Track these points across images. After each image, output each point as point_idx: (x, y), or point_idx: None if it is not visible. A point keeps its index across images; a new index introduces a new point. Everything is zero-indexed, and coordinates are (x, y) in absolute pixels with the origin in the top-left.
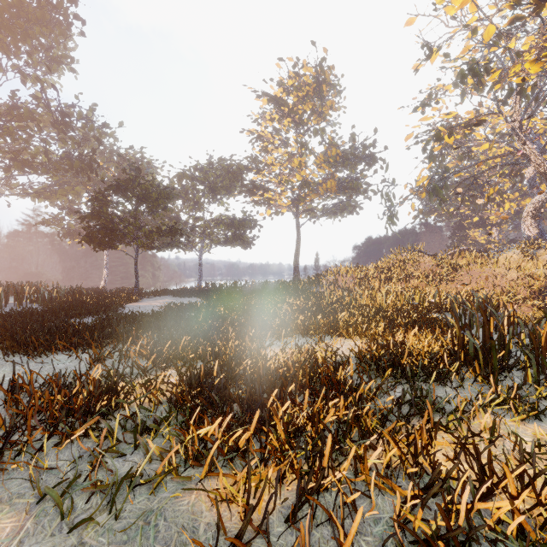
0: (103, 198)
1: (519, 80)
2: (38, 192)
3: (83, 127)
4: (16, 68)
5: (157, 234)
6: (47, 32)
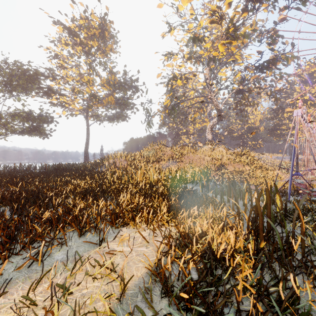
0: None
1: (214, 54)
2: None
3: None
4: None
5: None
6: None
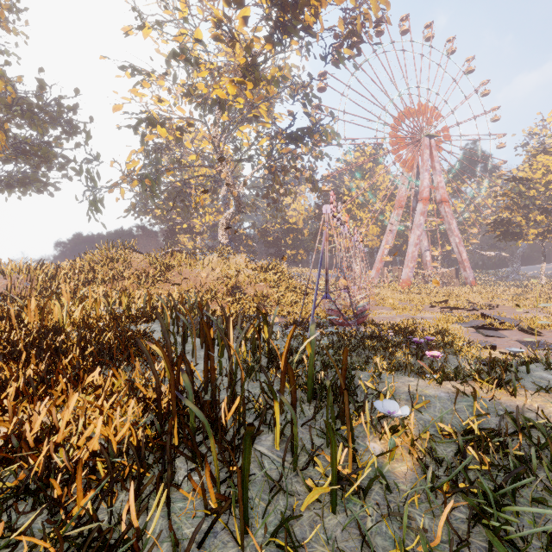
0: None
1: (221, 95)
2: None
3: None
4: None
5: None
6: None
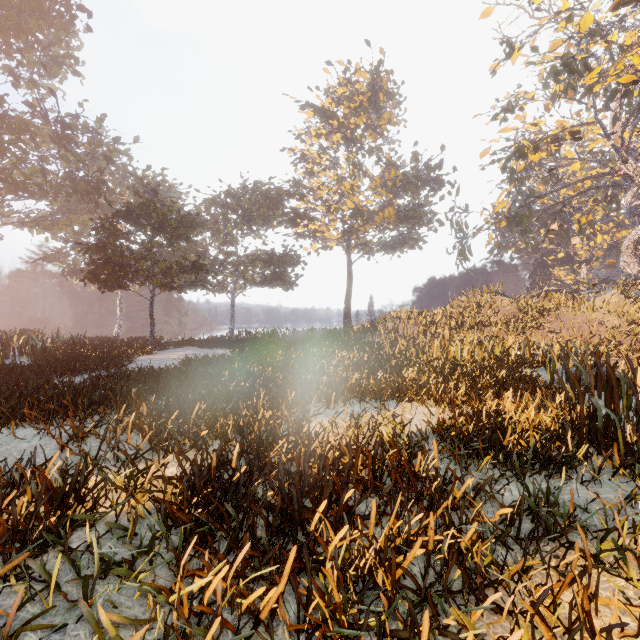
0: (111, 226)
1: (624, 80)
2: (36, 221)
3: (89, 142)
4: (8, 70)
5: (177, 271)
6: (44, 26)
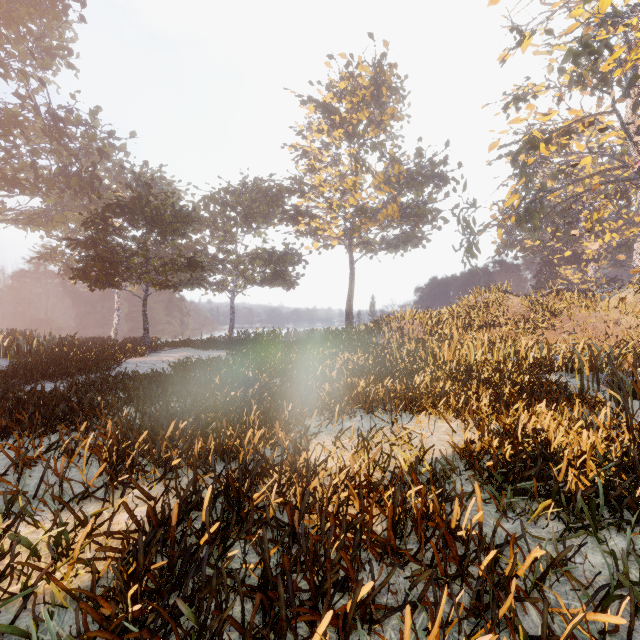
0: (101, 222)
1: None
2: (30, 219)
3: (82, 135)
4: None
5: (171, 268)
6: (35, 15)
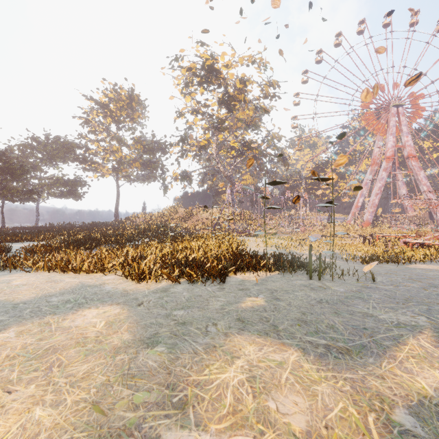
0: None
1: (202, 144)
2: None
3: None
4: None
5: (21, 194)
6: None
